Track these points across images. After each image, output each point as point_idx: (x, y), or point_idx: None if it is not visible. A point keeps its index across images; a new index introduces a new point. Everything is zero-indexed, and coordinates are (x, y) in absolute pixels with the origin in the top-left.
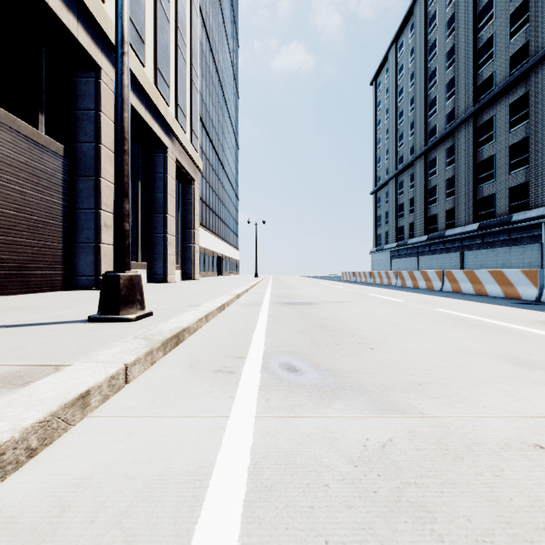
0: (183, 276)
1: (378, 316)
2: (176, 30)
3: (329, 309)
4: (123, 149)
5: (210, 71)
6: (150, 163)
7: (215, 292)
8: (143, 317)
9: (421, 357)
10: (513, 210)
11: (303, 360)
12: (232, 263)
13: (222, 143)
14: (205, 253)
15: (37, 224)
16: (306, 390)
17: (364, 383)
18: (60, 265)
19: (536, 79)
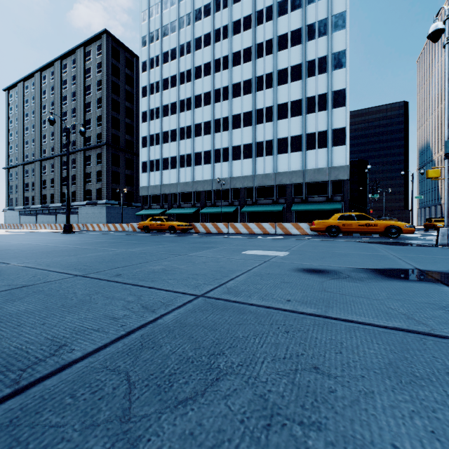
0: None
1: None
2: None
3: None
4: None
5: None
6: None
7: None
8: None
9: None
10: (73, 201)
11: None
12: None
13: None
14: None
15: None
16: None
17: None
18: None
19: (78, 156)
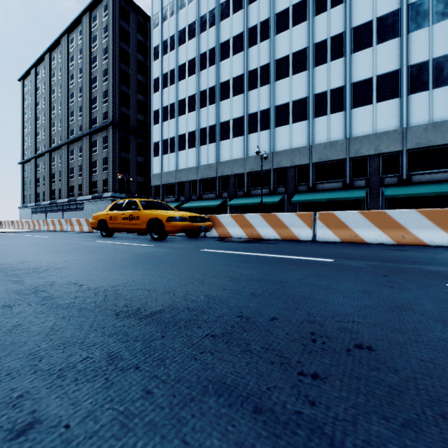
0: None
1: None
2: None
3: None
4: None
5: None
6: None
7: None
8: None
9: None
10: (79, 195)
11: None
12: None
13: None
14: None
15: None
16: None
17: None
18: None
19: (83, 142)
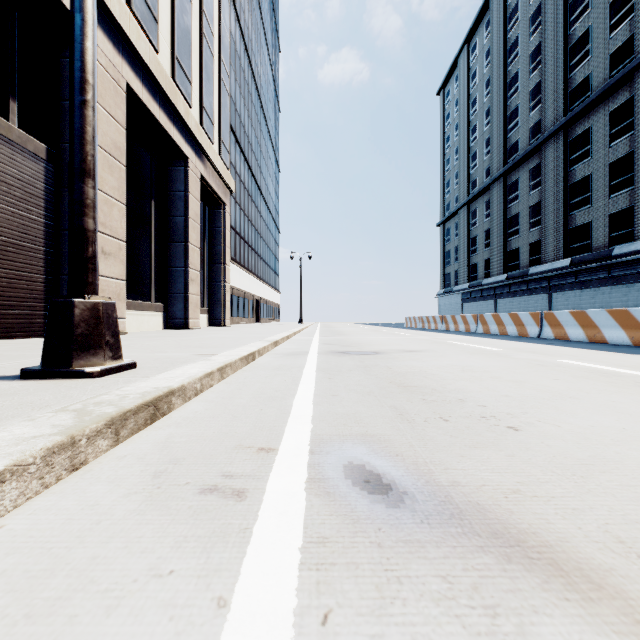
0: (210, 321)
1: (481, 369)
2: (201, 14)
3: (405, 360)
4: (84, 98)
5: (245, 76)
6: (167, 179)
7: (246, 338)
8: (116, 370)
9: (625, 448)
10: (613, 242)
11: (393, 457)
12: (272, 308)
13: (260, 164)
14: (239, 295)
15: (6, 247)
16: (429, 566)
17: (568, 535)
18: (40, 303)
19: None
